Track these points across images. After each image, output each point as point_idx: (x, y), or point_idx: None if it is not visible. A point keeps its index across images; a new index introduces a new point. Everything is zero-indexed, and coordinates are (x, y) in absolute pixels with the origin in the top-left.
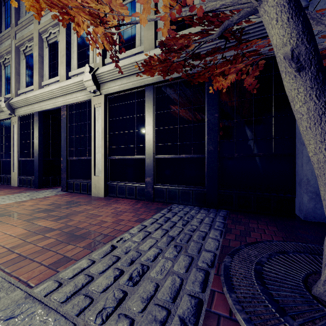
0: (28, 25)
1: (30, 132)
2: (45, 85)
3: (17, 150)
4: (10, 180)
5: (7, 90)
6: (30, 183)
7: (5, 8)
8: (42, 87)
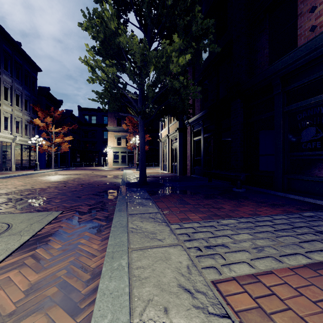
0: None
1: None
2: None
3: None
4: None
5: None
6: None
7: None
8: None
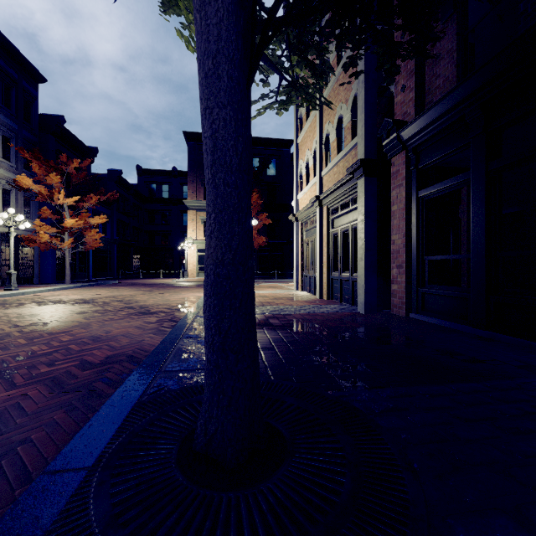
0: None
1: None
2: None
3: None
4: None
5: None
6: None
7: None
8: None
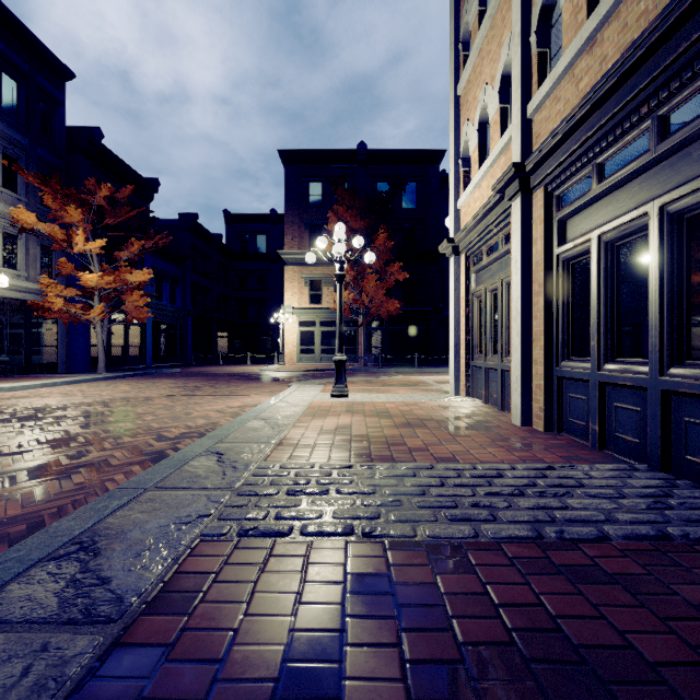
0: None
1: None
2: None
3: None
4: None
5: None
6: None
7: None
8: None
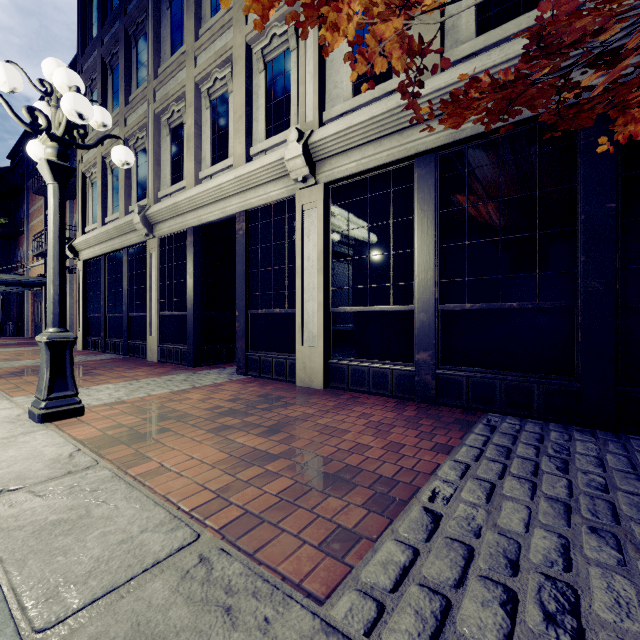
0: (176, 73)
1: (179, 264)
2: (205, 178)
3: (157, 297)
4: (146, 351)
5: (140, 193)
6: (180, 357)
7: (136, 51)
8: (199, 181)
